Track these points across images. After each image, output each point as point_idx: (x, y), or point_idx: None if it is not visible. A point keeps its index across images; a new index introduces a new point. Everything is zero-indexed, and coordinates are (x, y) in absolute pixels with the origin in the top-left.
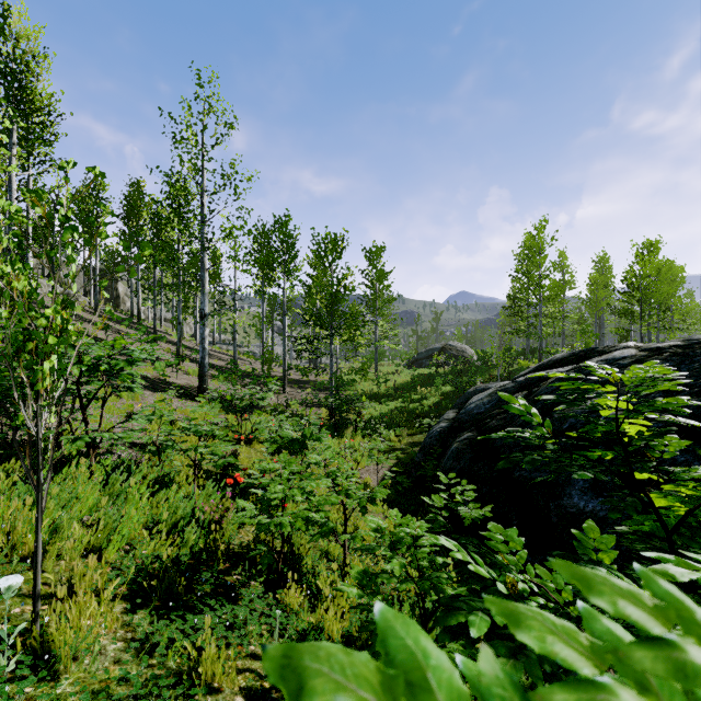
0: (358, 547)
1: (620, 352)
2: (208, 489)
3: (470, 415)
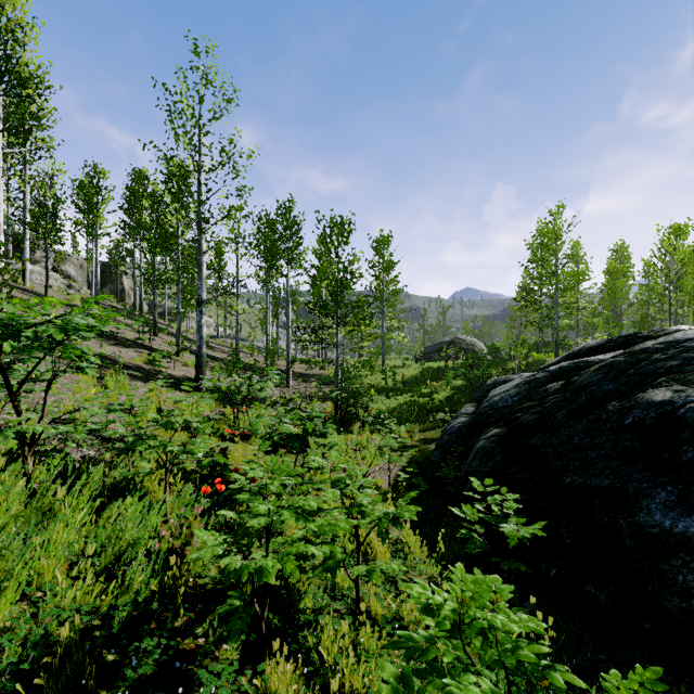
0: (393, 641)
1: (682, 333)
2: (185, 496)
3: (495, 409)
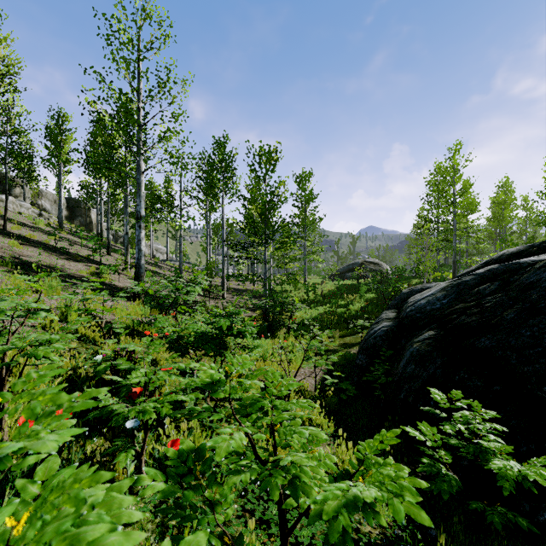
0: None
1: None
2: None
3: (423, 312)
